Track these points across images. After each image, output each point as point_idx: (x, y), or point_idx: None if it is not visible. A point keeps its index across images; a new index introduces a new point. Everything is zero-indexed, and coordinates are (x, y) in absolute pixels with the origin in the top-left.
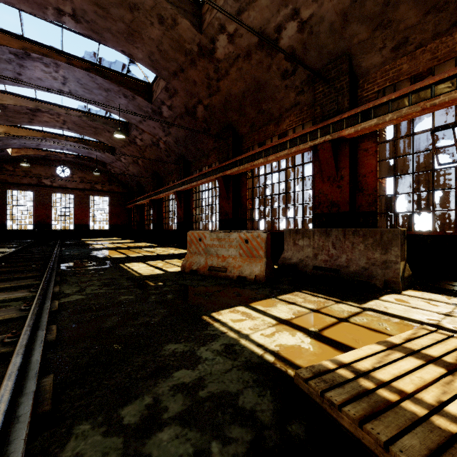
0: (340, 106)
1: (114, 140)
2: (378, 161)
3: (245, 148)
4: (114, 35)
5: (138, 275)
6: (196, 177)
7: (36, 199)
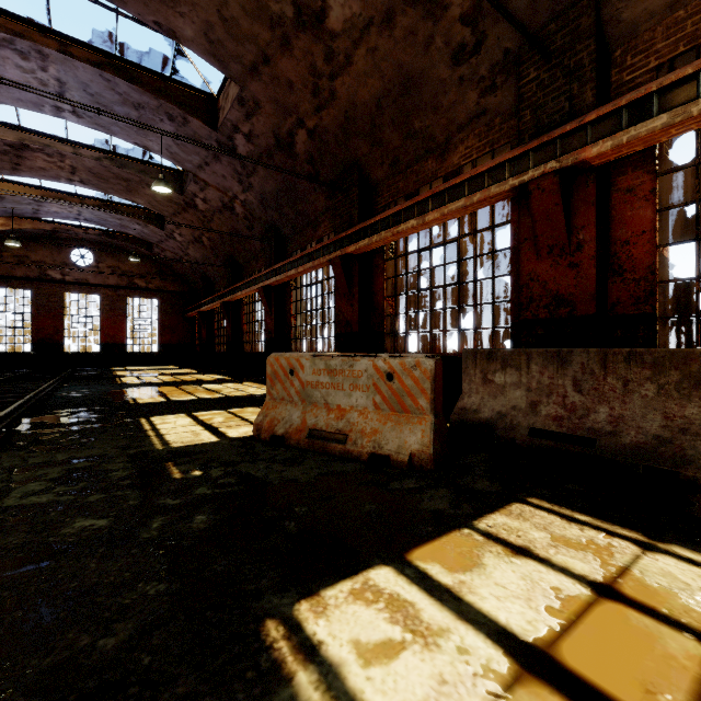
0: (577, 102)
1: (160, 202)
2: (658, 211)
3: (382, 206)
4: None
5: (161, 447)
6: (295, 261)
7: (38, 302)
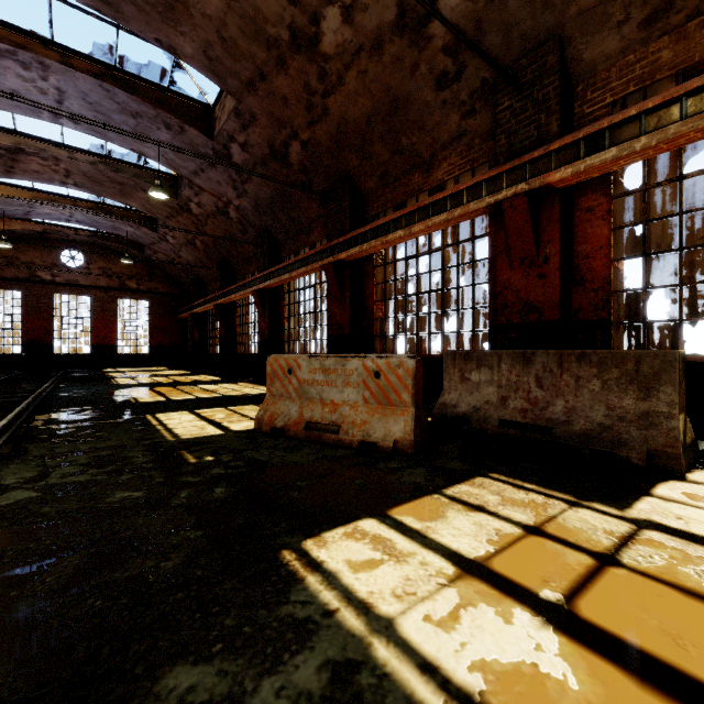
0: (544, 130)
1: (154, 205)
2: (613, 230)
3: (372, 215)
4: (141, 8)
5: (172, 438)
6: (288, 265)
7: (27, 304)
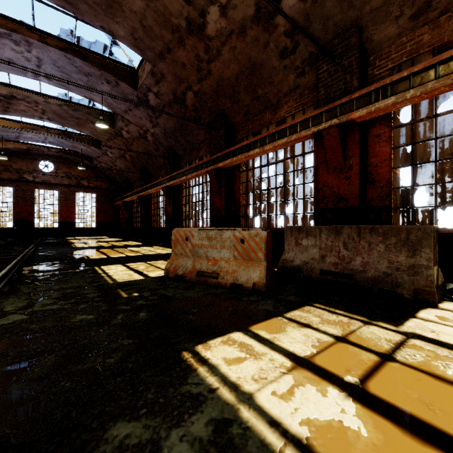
0: (349, 85)
1: (99, 132)
2: (393, 148)
3: (239, 139)
4: (91, 6)
5: (112, 282)
6: (185, 171)
7: (17, 195)
